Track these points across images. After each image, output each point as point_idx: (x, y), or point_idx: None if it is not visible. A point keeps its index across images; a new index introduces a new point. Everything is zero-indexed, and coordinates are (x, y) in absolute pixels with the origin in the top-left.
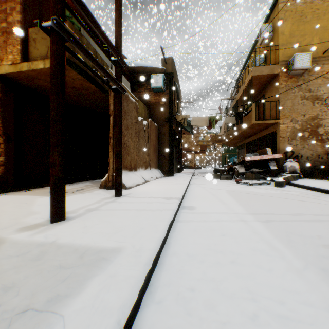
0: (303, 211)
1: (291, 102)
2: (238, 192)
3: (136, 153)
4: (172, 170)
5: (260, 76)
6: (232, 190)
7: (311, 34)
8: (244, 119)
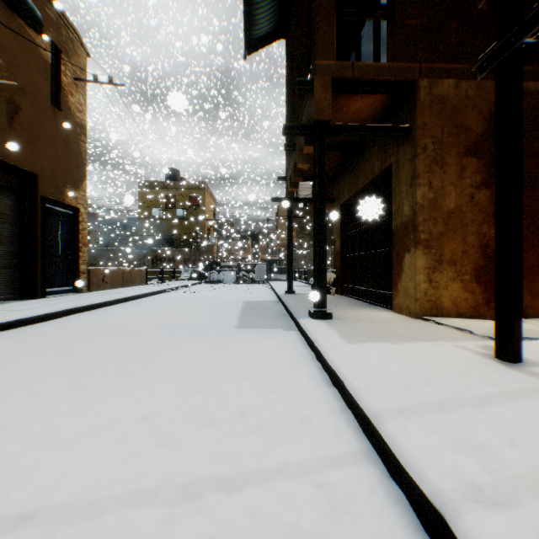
0: None
1: None
2: None
3: None
4: None
5: None
6: None
7: None
8: None
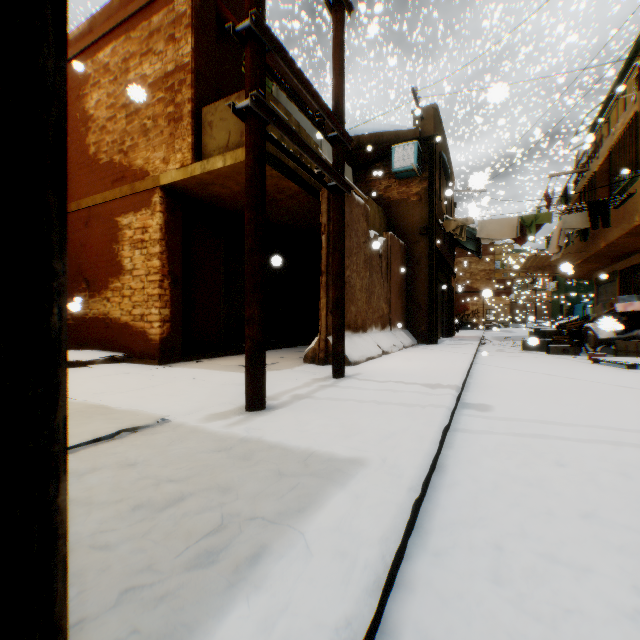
0: None
1: None
2: (596, 382)
3: (366, 299)
4: (436, 332)
5: None
6: (580, 377)
7: None
8: (613, 214)
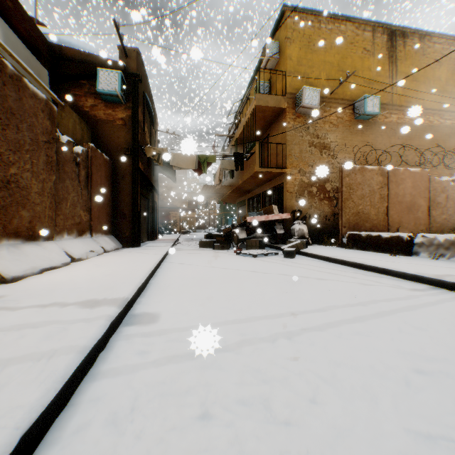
0: (332, 300)
1: (299, 147)
2: (239, 270)
3: (52, 204)
4: (139, 236)
5: (265, 108)
6: (230, 267)
7: (319, 68)
8: (246, 164)
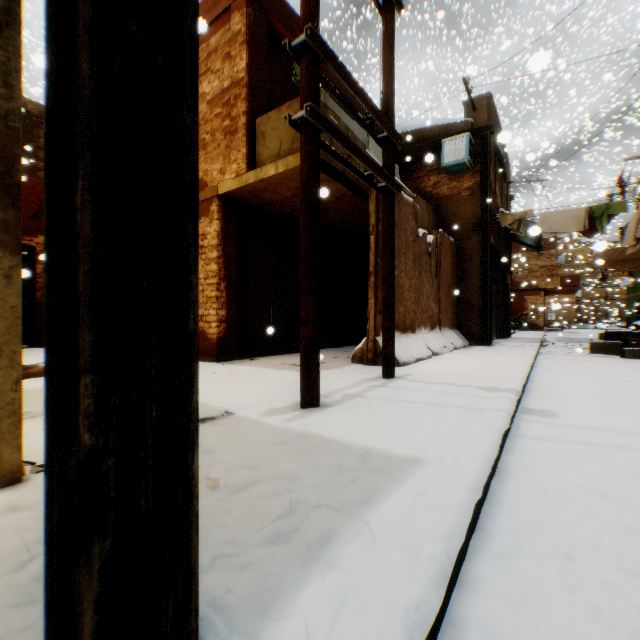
0: None
1: None
2: None
3: (415, 299)
4: (490, 332)
5: None
6: None
7: None
8: None
